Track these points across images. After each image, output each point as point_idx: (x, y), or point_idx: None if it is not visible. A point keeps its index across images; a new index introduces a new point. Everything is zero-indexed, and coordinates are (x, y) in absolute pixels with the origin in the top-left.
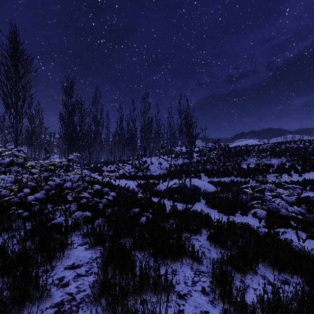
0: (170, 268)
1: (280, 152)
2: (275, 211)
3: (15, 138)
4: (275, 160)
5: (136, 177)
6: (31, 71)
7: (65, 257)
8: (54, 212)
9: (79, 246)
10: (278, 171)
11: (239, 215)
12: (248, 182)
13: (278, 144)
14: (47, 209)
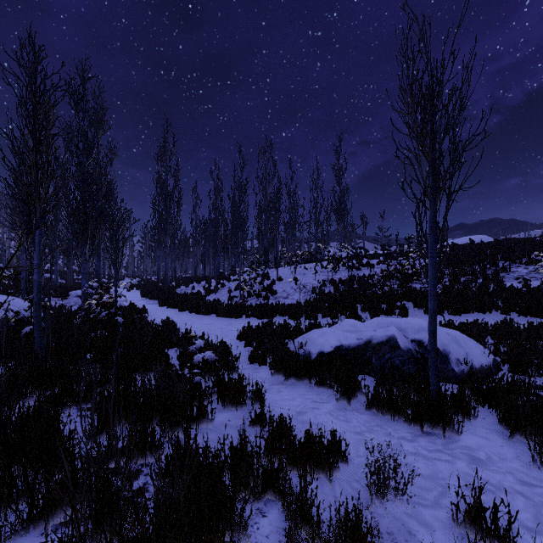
0: None
1: None
2: None
3: None
4: None
5: (242, 309)
6: None
7: None
8: None
9: None
10: None
11: None
12: None
13: None
14: None
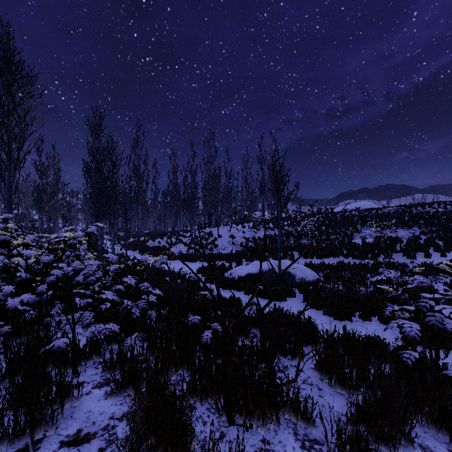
0: (258, 435)
1: (410, 220)
2: (444, 329)
3: (8, 198)
4: (403, 232)
5: (197, 257)
6: (33, 95)
7: (66, 416)
8: (60, 321)
9: (95, 389)
10: (410, 249)
11: (358, 320)
12: (365, 266)
13: (406, 208)
14: (50, 316)
